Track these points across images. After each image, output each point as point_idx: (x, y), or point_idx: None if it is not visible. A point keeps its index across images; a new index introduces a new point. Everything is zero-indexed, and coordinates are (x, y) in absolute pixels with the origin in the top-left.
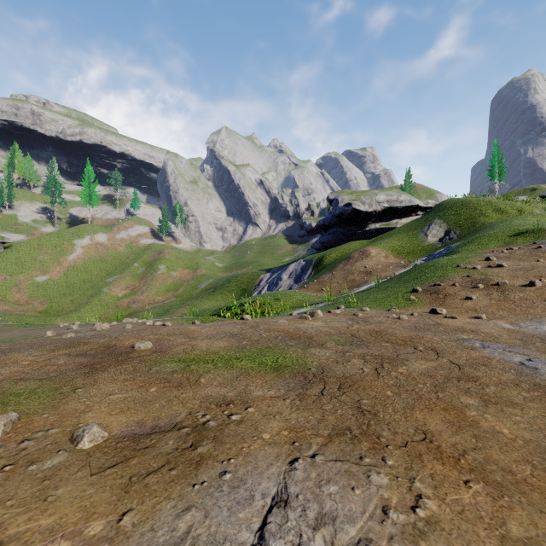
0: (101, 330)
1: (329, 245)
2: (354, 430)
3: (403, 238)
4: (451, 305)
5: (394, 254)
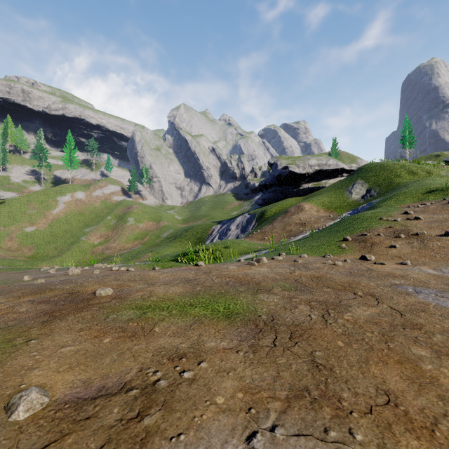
0: (72, 275)
1: (270, 201)
2: (312, 390)
3: (331, 195)
4: (378, 253)
5: (324, 209)
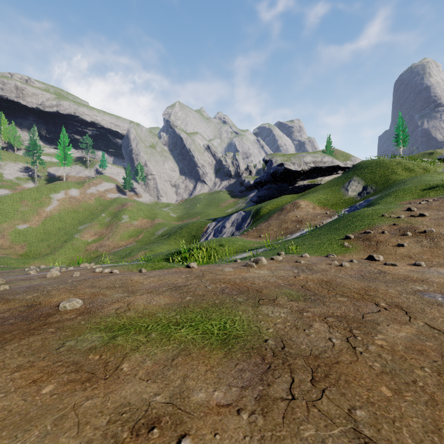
0: (49, 278)
1: (265, 198)
2: None
3: (327, 192)
4: (385, 252)
5: (320, 206)
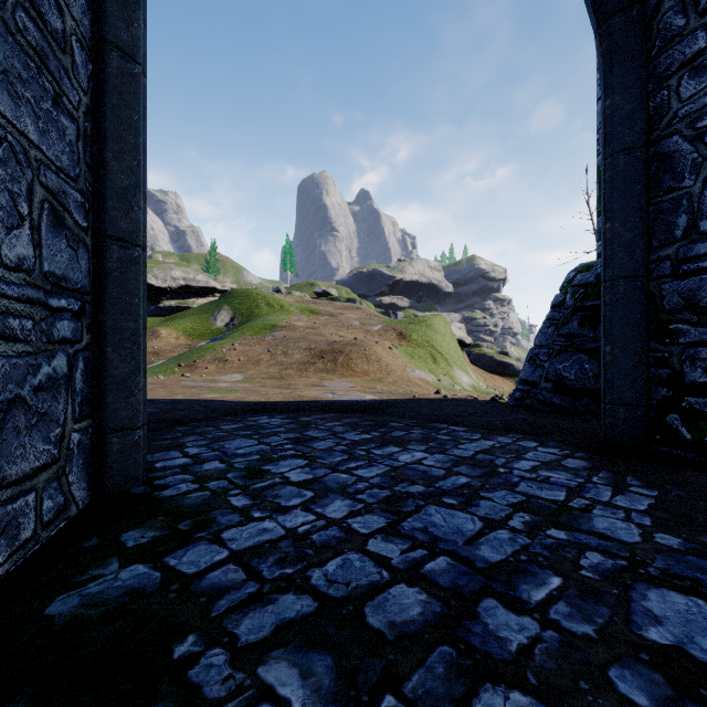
0: None
1: None
2: None
3: (195, 320)
4: (196, 372)
5: (186, 336)
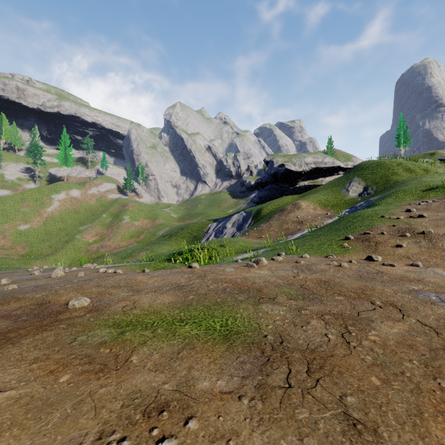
0: (54, 278)
1: (266, 199)
2: None
3: (328, 193)
4: (384, 252)
5: (321, 207)
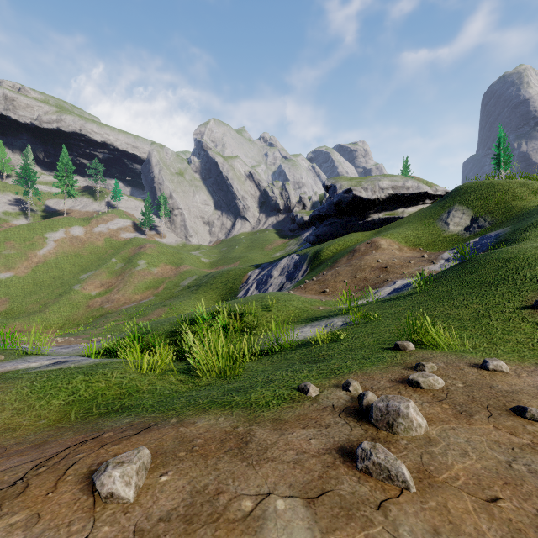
0: None
1: (325, 238)
2: None
3: (417, 227)
4: None
5: (409, 246)
